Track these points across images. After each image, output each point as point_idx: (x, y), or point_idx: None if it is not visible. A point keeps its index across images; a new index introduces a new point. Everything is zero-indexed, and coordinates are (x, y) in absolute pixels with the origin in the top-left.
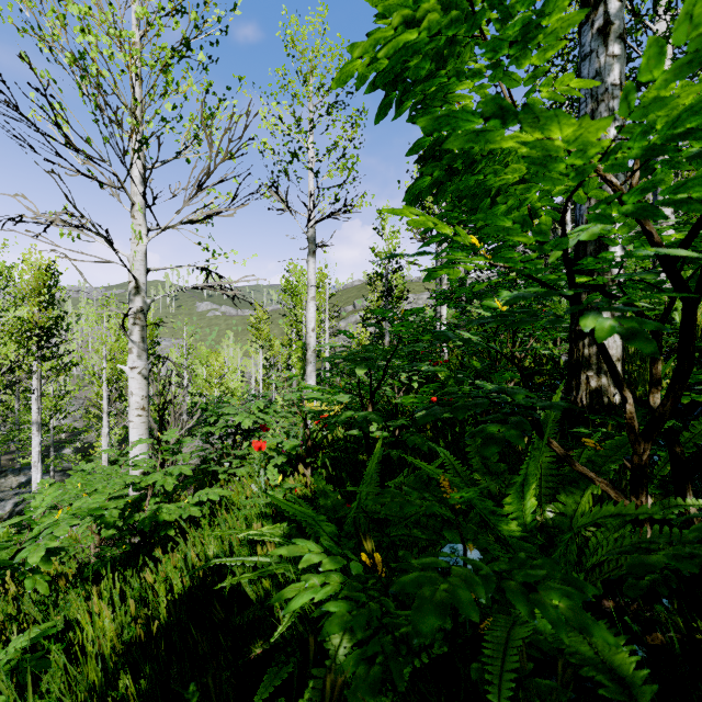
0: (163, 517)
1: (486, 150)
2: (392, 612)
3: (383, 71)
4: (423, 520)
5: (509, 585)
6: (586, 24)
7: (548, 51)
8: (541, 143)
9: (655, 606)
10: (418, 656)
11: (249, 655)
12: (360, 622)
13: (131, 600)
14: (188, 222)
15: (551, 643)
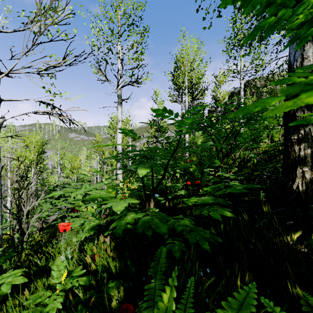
0: None
1: None
2: None
3: None
4: None
5: None
6: None
7: None
8: None
9: None
10: None
11: None
12: None
13: None
14: (28, 67)
15: None
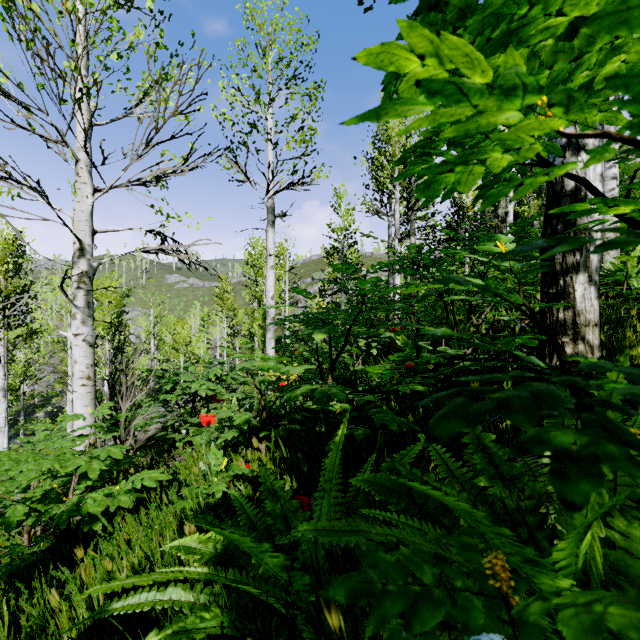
0: (88, 509)
1: None
2: None
3: None
4: None
5: None
6: None
7: None
8: None
9: None
10: None
11: None
12: None
13: None
14: (136, 180)
15: None
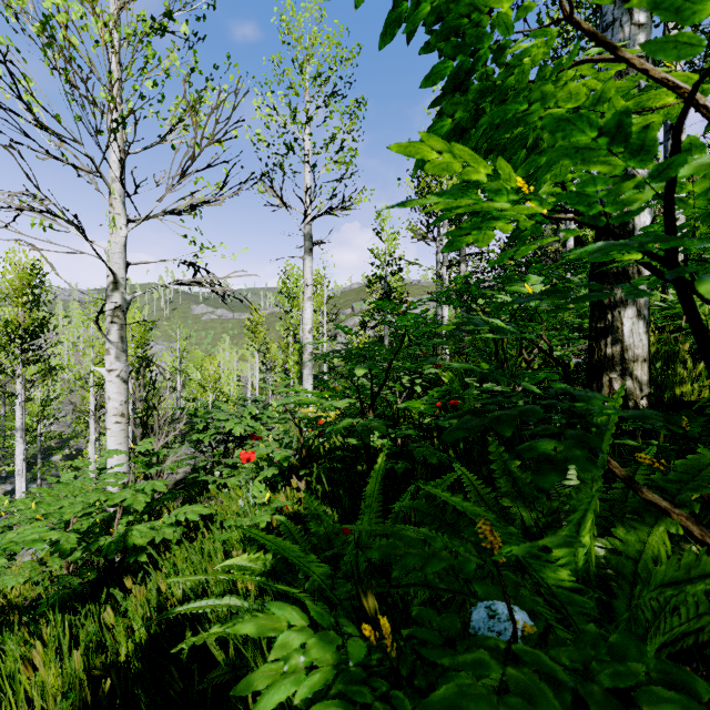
0: (133, 540)
1: (523, 83)
2: None
3: None
4: None
5: (591, 692)
6: None
7: None
8: None
9: None
10: None
11: None
12: None
13: (77, 653)
14: (171, 211)
15: None
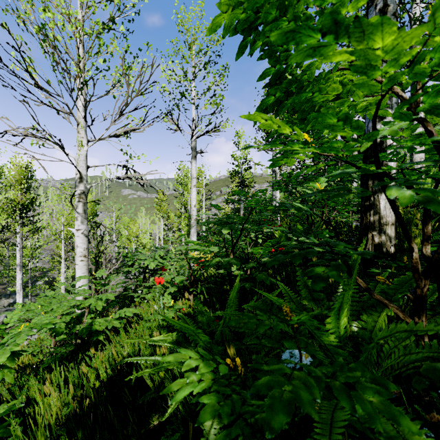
0: (95, 327)
1: (312, 78)
2: (249, 402)
3: (242, 20)
4: (268, 332)
5: (335, 384)
6: (371, 6)
7: (360, 1)
8: (365, 53)
9: (432, 393)
10: (269, 439)
11: (149, 425)
12: (226, 411)
13: (70, 385)
14: (113, 135)
15: (362, 423)
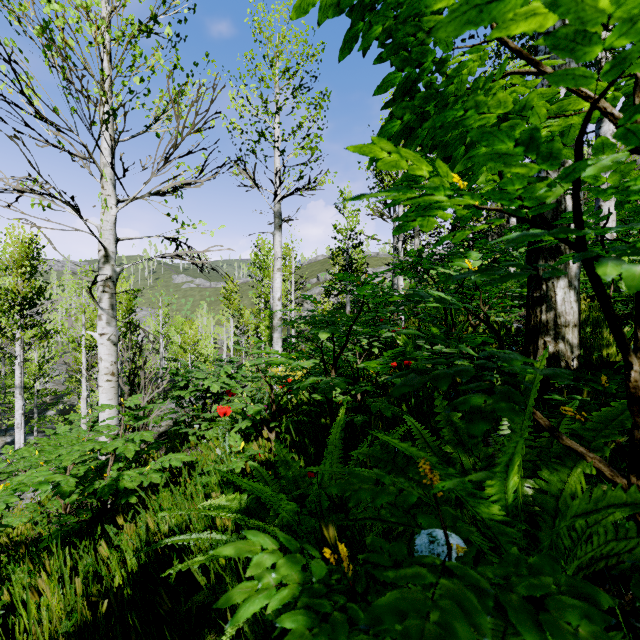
0: (124, 484)
1: (462, 90)
2: None
3: None
4: None
5: (510, 599)
6: None
7: None
8: (577, 6)
9: None
10: None
11: None
12: None
13: (78, 580)
14: (156, 192)
15: None
